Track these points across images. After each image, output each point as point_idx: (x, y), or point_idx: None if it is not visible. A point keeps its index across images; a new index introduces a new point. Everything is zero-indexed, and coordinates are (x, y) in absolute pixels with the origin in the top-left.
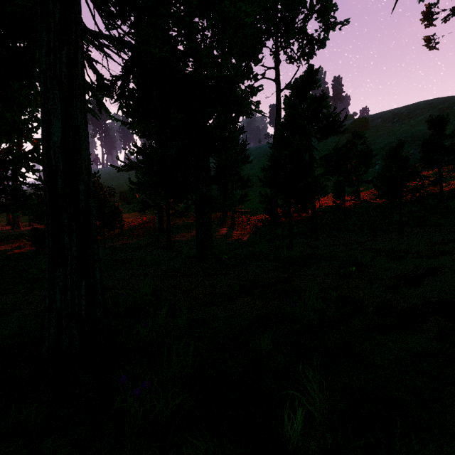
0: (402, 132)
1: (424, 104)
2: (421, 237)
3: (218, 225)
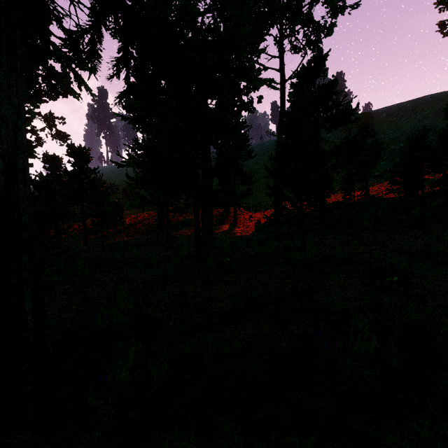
0: (408, 126)
1: (430, 98)
2: None
3: (220, 222)
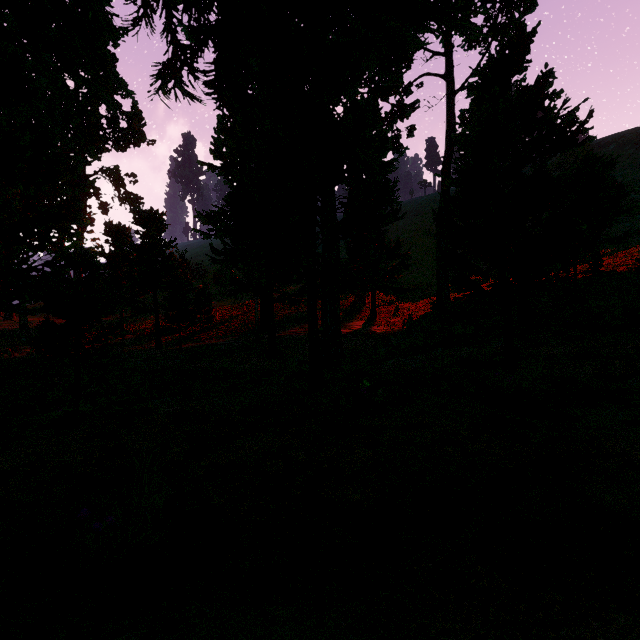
0: None
1: None
2: None
3: (350, 317)
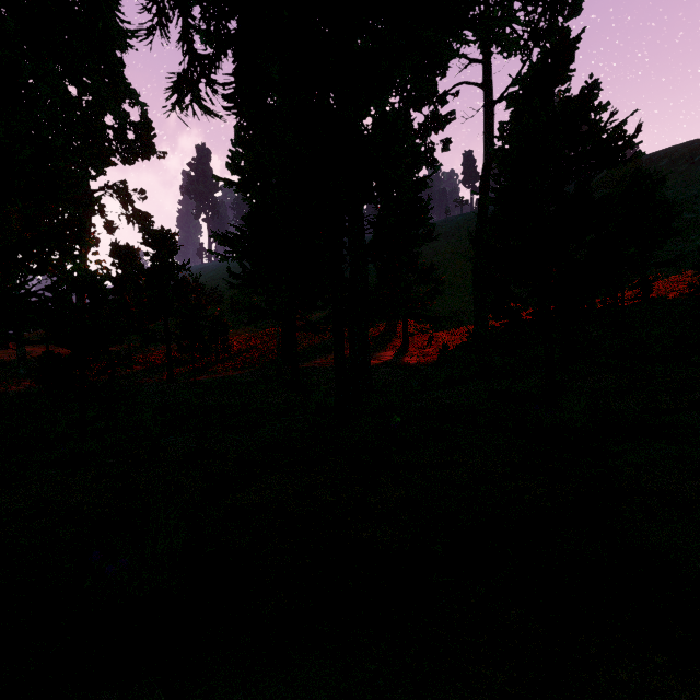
0: None
1: None
2: None
3: (380, 347)
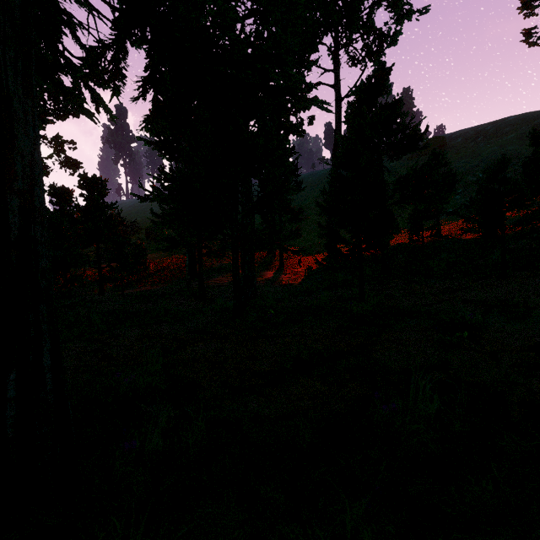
0: (488, 153)
1: (514, 120)
2: (537, 283)
3: (263, 268)
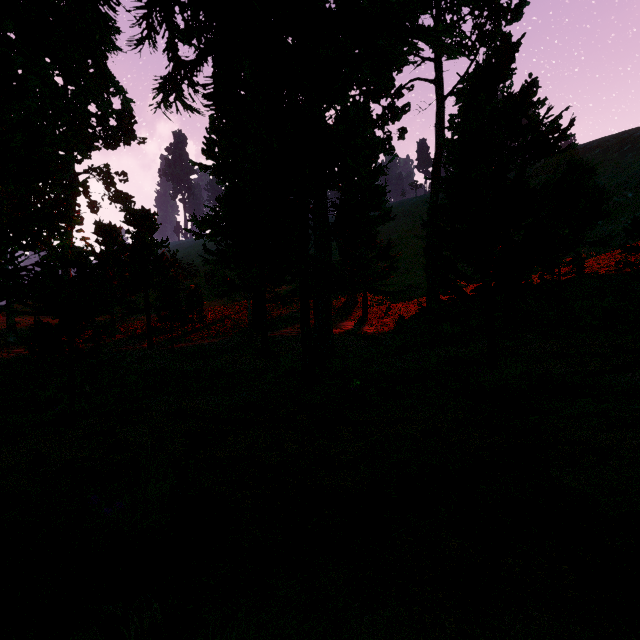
0: (639, 166)
1: None
2: None
3: (342, 317)
